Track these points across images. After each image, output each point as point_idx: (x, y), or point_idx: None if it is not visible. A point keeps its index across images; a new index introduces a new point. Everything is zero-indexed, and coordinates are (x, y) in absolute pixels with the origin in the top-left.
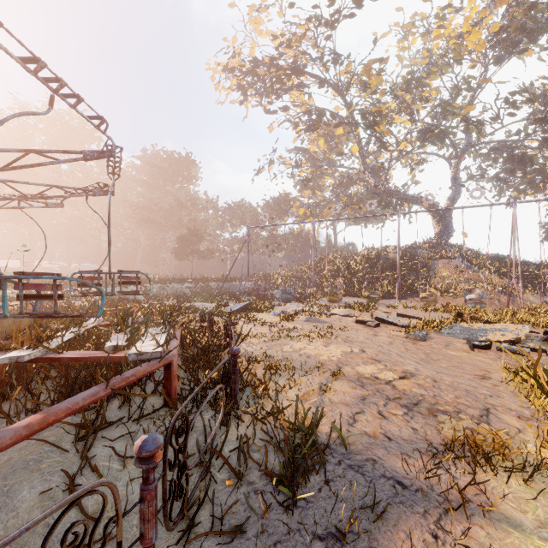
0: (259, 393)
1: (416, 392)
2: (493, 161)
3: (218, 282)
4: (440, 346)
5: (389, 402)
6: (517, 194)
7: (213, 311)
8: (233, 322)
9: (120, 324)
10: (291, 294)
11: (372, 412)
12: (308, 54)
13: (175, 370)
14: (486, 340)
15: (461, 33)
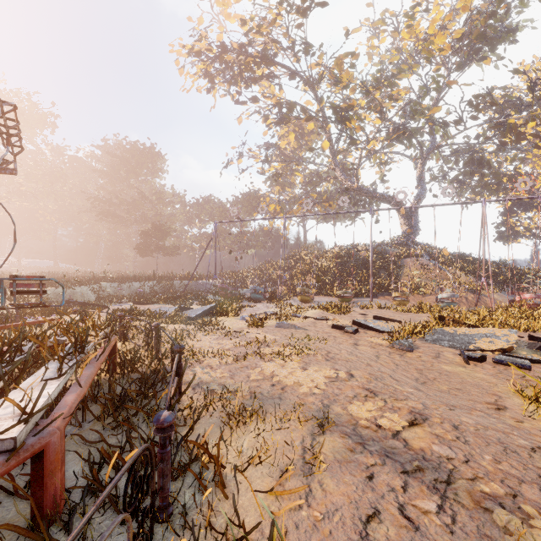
0: (210, 472)
1: (440, 453)
2: (455, 163)
3: (184, 281)
4: (430, 358)
5: (408, 481)
6: (473, 196)
7: (172, 316)
8: (181, 346)
9: (1, 357)
10: (261, 294)
11: (391, 510)
12: (279, 42)
13: (56, 458)
14: (477, 348)
15: (425, 38)
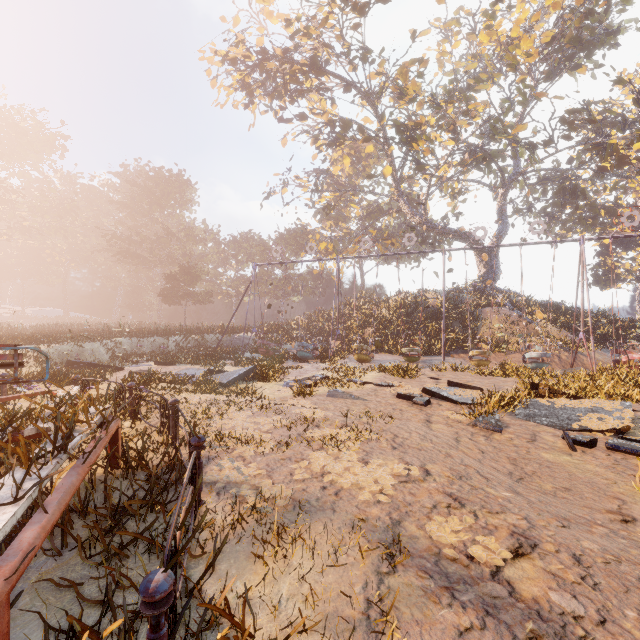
0: None
1: (562, 607)
2: (542, 193)
3: (217, 335)
4: (525, 441)
5: None
6: (564, 232)
7: (200, 381)
8: (200, 438)
9: None
10: (310, 351)
11: None
12: (331, 47)
13: None
14: (582, 428)
15: (507, 43)
